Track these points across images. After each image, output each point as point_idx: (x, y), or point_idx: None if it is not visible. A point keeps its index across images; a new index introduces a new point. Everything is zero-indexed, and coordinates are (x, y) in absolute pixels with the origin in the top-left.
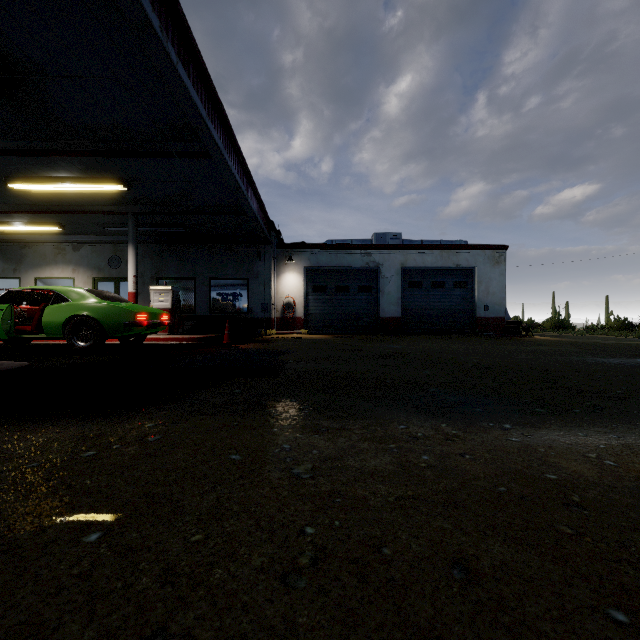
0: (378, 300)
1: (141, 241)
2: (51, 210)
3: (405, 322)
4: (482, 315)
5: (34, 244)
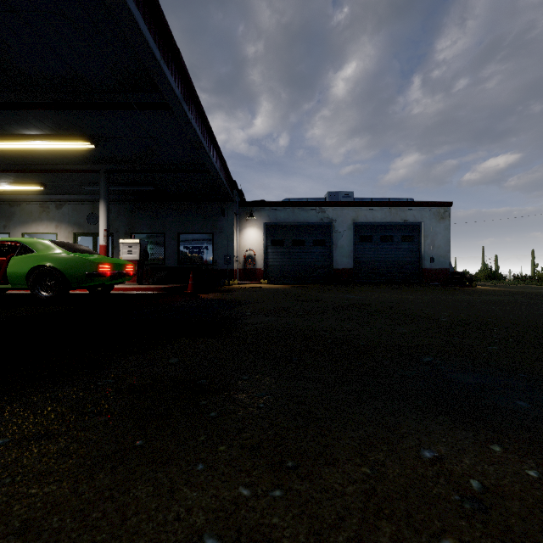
0: (331, 253)
1: (116, 199)
2: (29, 169)
3: (356, 273)
4: (428, 266)
5: (22, 203)
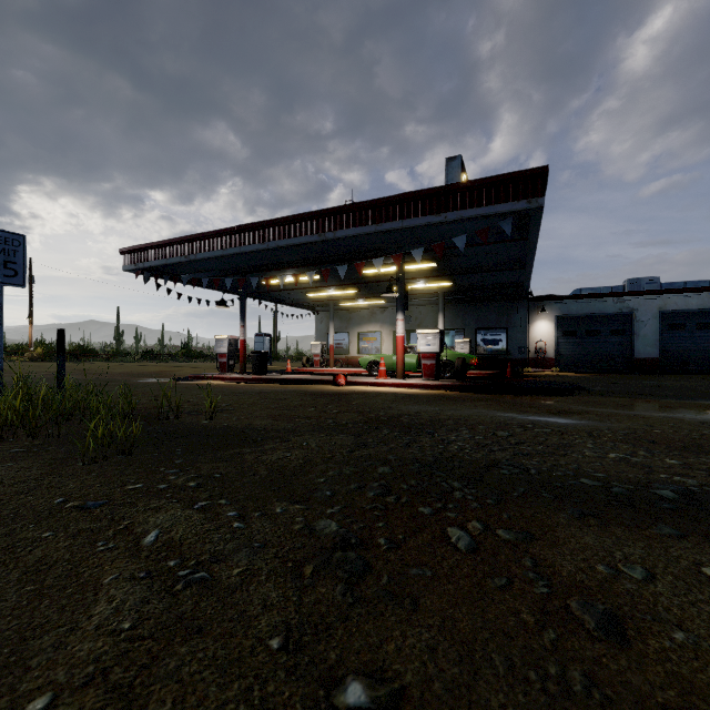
0: (632, 342)
1: (426, 304)
2: None
3: (664, 363)
4: None
5: (357, 310)
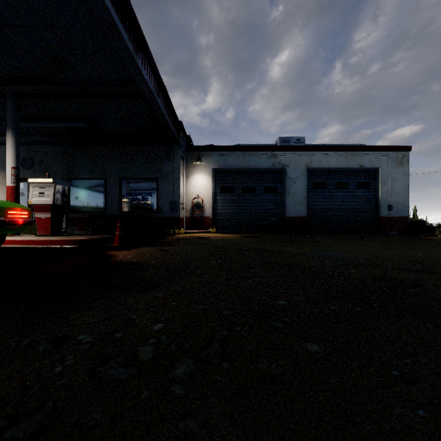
0: (284, 200)
1: (52, 142)
2: None
3: (310, 221)
4: (385, 214)
5: None
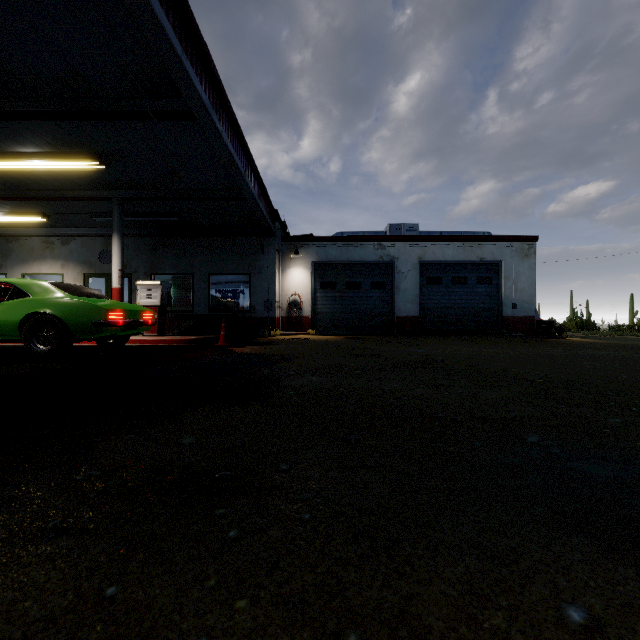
0: (393, 297)
1: (134, 233)
2: (27, 196)
3: (423, 322)
4: (509, 314)
5: (21, 238)
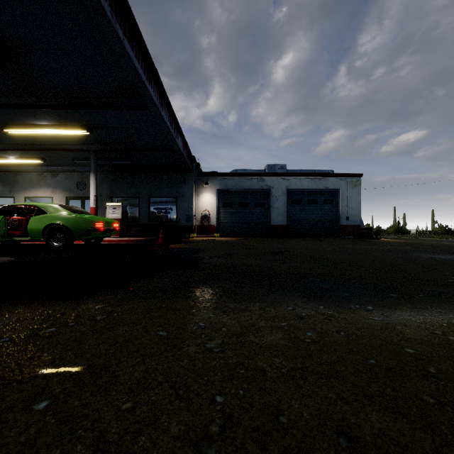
0: (269, 213)
1: (100, 170)
2: (35, 148)
3: (289, 228)
4: (344, 223)
5: (24, 173)
